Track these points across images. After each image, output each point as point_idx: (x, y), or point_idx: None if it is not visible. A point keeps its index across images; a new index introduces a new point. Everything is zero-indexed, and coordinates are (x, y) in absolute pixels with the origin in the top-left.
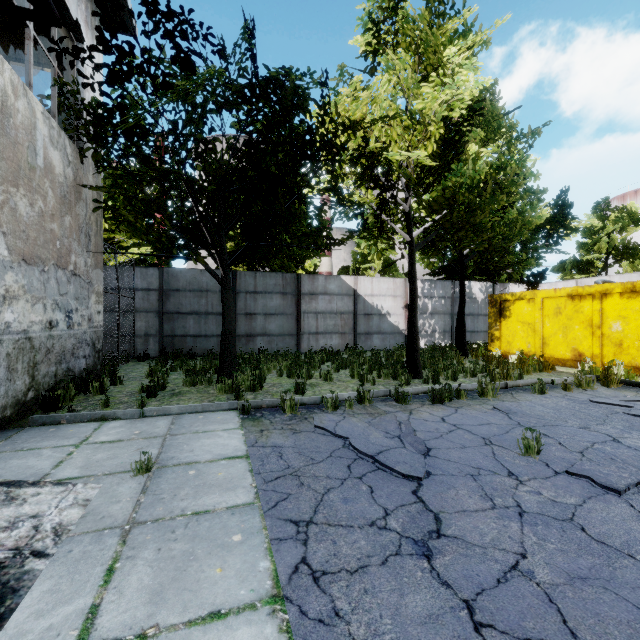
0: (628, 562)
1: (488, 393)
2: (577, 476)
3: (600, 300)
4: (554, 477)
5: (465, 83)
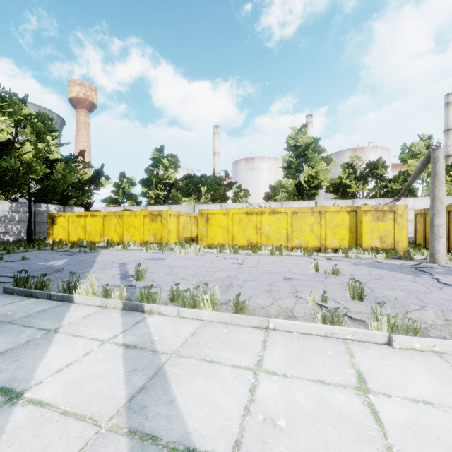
0: None
1: (12, 252)
2: (7, 261)
3: (85, 218)
4: None
5: None
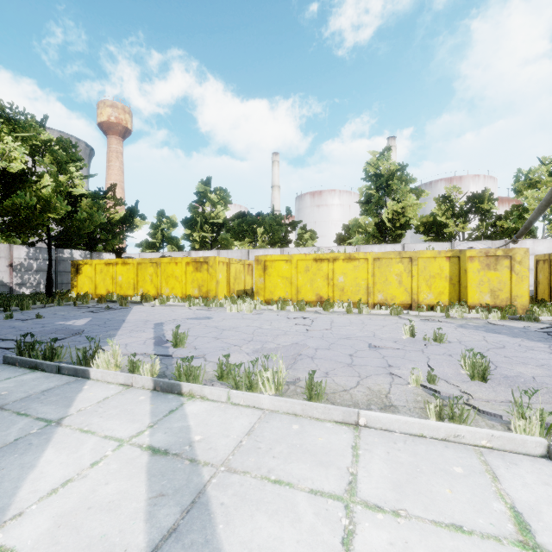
0: (0, 326)
1: (26, 308)
2: (18, 320)
3: (115, 266)
4: (8, 321)
5: (10, 164)
